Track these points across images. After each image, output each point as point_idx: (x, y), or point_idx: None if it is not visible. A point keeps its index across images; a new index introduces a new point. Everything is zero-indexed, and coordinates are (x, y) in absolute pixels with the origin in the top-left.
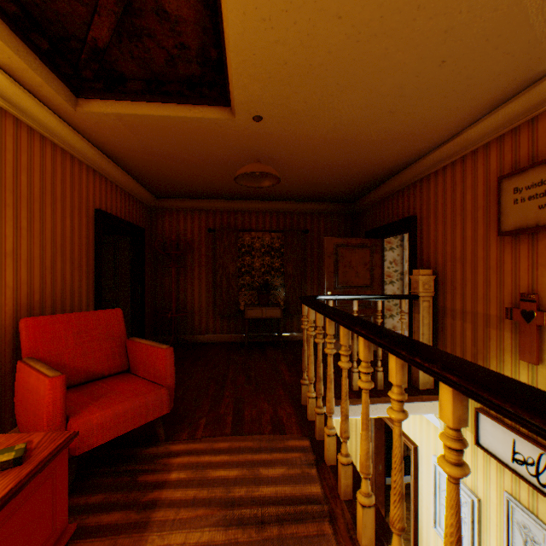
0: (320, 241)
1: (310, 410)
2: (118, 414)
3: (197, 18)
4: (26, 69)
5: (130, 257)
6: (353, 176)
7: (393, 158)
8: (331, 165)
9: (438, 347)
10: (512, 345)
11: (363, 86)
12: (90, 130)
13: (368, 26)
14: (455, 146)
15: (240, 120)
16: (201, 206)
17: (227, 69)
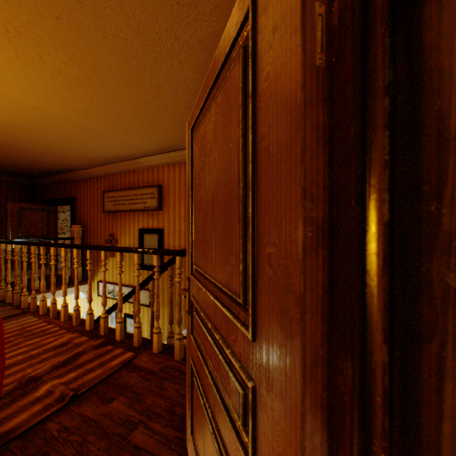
0: (3, 202)
1: (9, 297)
2: None
3: None
4: None
5: None
6: (36, 168)
7: (62, 167)
8: (19, 161)
9: (85, 261)
10: (109, 252)
11: (43, 147)
12: None
13: (45, 138)
14: (92, 172)
15: None
16: None
17: None
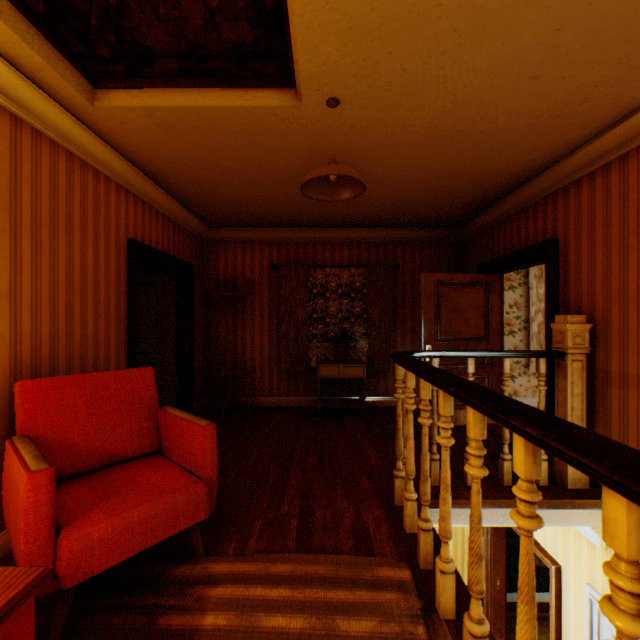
0: (414, 278)
1: (408, 518)
2: (131, 523)
3: None
4: (17, 42)
5: (175, 300)
6: (463, 188)
7: (525, 157)
8: (433, 172)
9: (595, 428)
10: None
11: (495, 32)
12: (116, 135)
13: None
14: (630, 129)
15: (308, 107)
16: (263, 236)
17: (288, 22)
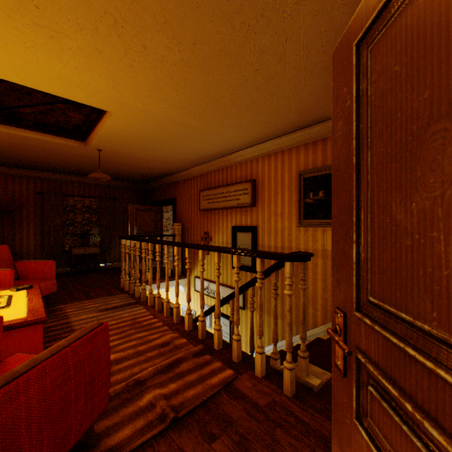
0: (125, 205)
1: (127, 286)
2: None
3: (82, 119)
4: None
5: None
6: (146, 174)
7: (165, 171)
8: (135, 168)
9: (184, 257)
10: None
11: (151, 152)
12: None
13: (152, 143)
14: (189, 173)
15: (90, 148)
16: (31, 174)
17: (91, 134)
